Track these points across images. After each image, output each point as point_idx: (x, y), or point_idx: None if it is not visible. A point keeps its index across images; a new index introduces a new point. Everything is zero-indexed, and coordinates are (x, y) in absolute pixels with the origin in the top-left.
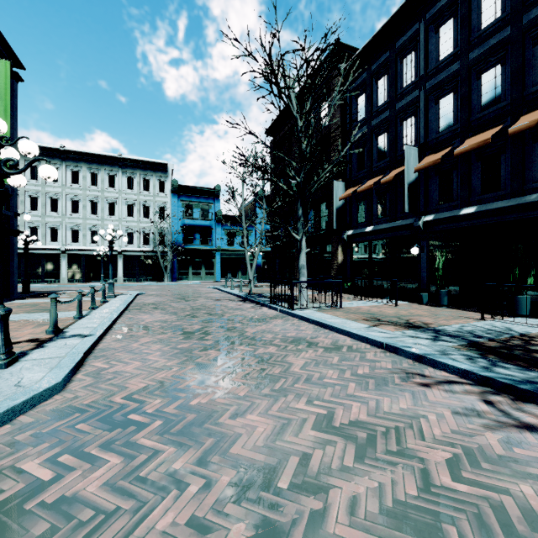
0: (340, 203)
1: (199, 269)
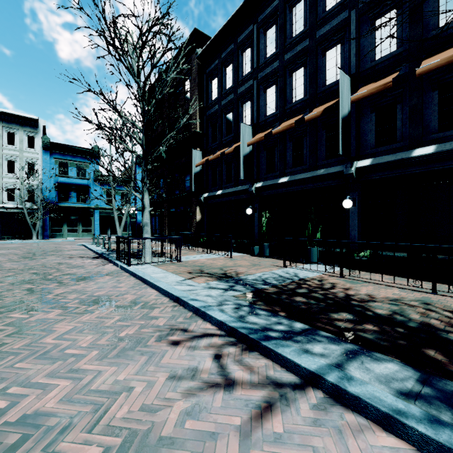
0: (197, 169)
1: (75, 226)
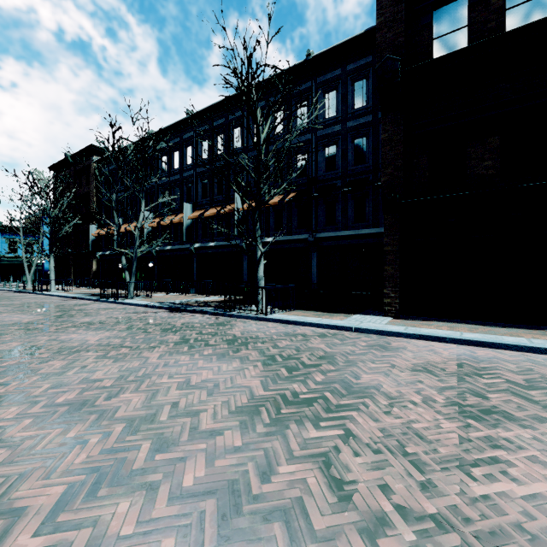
0: (94, 236)
1: None
